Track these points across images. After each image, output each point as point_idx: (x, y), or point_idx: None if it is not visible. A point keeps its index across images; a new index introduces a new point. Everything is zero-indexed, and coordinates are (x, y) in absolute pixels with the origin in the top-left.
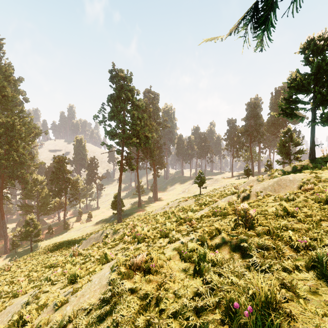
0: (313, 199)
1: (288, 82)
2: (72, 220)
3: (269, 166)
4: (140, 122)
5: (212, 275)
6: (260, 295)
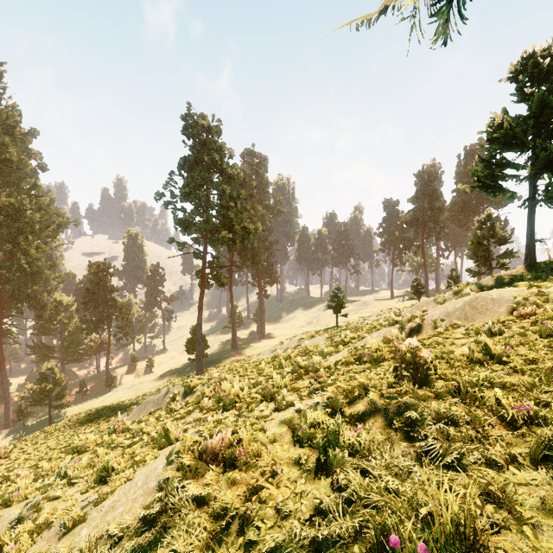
0: (537, 331)
1: (488, 131)
2: (120, 370)
3: (454, 280)
4: (235, 204)
5: (350, 474)
6: (442, 516)
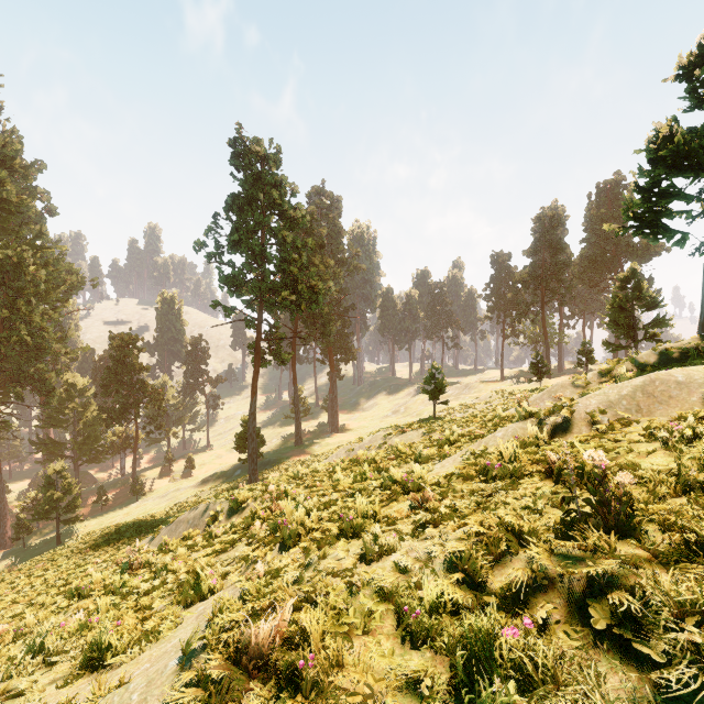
0: None
1: (649, 149)
2: (151, 473)
3: (586, 356)
4: (299, 257)
5: None
6: None
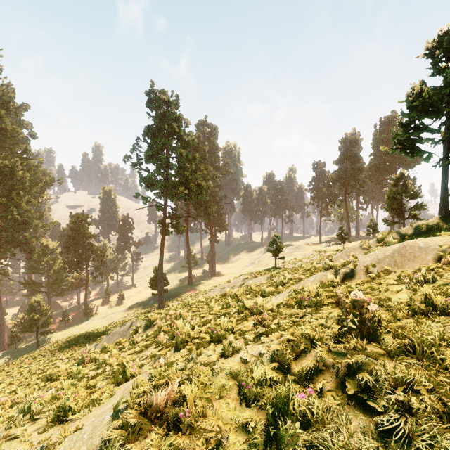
0: None
1: (408, 100)
2: (97, 302)
3: (373, 228)
4: (190, 165)
5: None
6: None
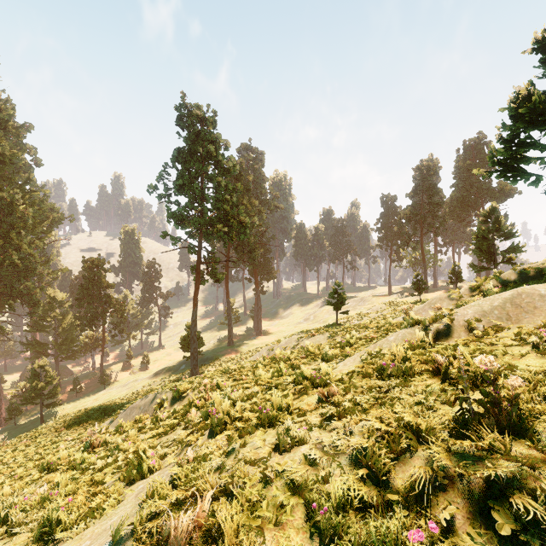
0: None
1: (511, 108)
2: (116, 367)
3: (456, 275)
4: (231, 198)
5: None
6: None
